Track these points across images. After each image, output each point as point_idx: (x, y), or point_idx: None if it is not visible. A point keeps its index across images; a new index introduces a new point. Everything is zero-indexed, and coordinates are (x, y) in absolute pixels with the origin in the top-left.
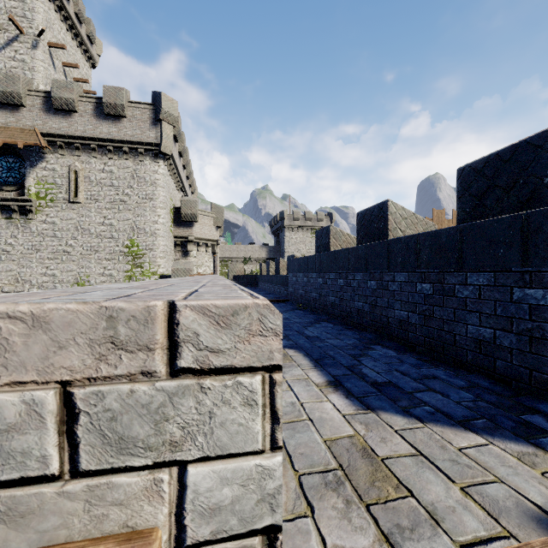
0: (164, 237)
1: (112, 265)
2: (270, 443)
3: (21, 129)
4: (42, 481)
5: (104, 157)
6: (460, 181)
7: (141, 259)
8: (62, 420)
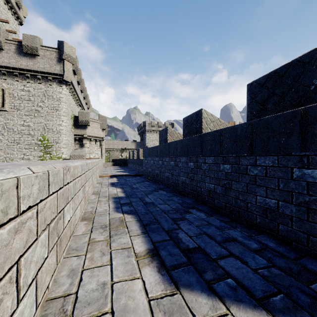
0: (66, 135)
1: (29, 152)
2: None
3: None
4: None
5: (23, 81)
6: (249, 92)
7: (50, 149)
8: None
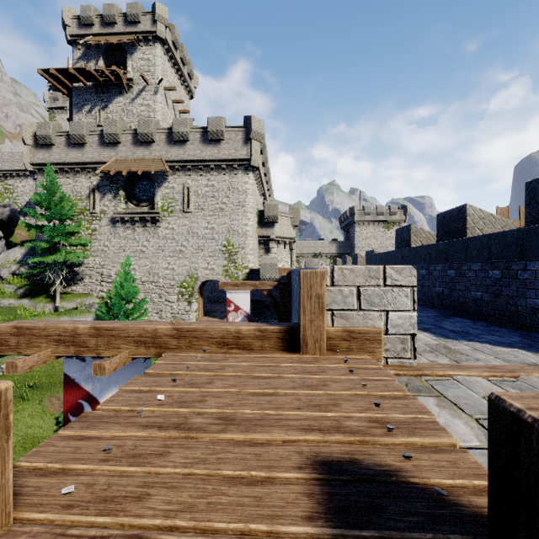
0: (253, 237)
1: (213, 261)
2: (412, 309)
3: (153, 159)
4: (353, 310)
5: (207, 175)
6: (527, 192)
7: (235, 256)
8: (357, 296)
